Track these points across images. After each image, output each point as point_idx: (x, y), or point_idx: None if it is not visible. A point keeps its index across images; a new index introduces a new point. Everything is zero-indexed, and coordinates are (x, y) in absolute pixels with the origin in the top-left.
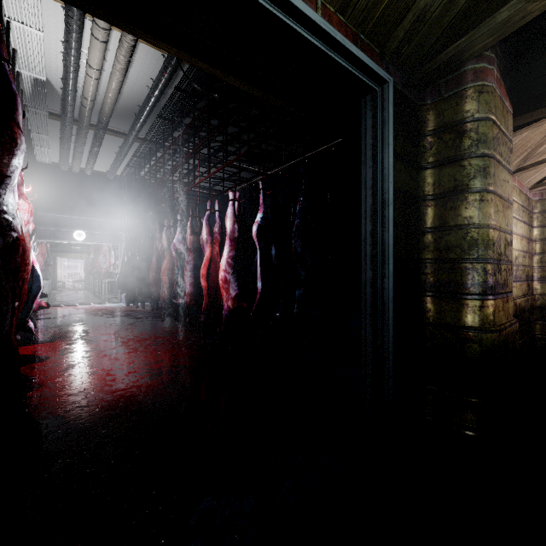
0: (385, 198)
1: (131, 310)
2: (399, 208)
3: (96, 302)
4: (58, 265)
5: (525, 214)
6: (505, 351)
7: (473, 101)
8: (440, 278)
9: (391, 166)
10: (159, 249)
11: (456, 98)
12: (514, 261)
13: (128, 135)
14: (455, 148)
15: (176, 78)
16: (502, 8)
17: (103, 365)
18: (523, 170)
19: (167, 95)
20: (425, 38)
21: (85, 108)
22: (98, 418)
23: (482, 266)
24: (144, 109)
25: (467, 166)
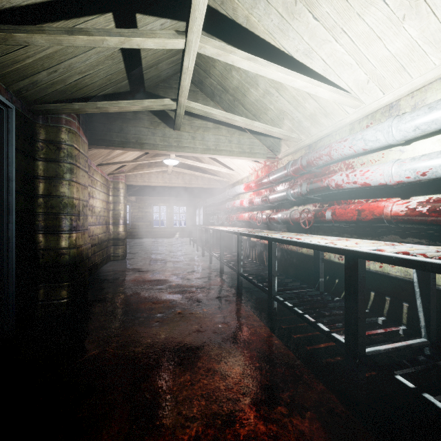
0: (10, 176)
1: None
2: (20, 182)
3: None
4: None
5: (105, 188)
6: (82, 257)
7: (65, 135)
8: (48, 223)
9: (14, 158)
10: None
11: (57, 129)
12: (98, 214)
13: None
14: (56, 154)
15: None
16: (76, 103)
17: None
18: (102, 165)
19: None
20: (37, 92)
21: None
22: None
23: (70, 217)
24: None
25: (63, 166)
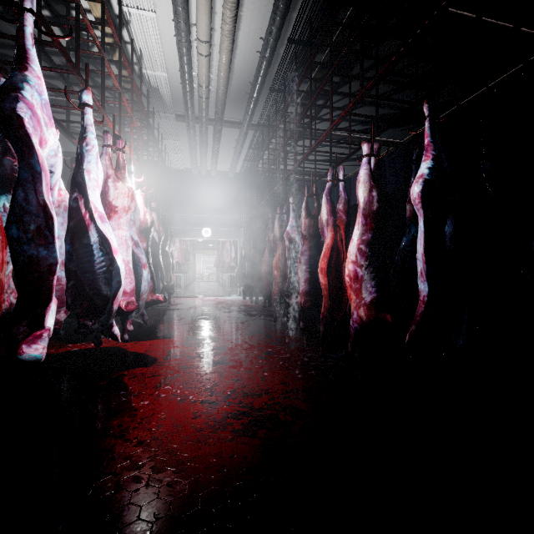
0: None
1: (247, 304)
2: None
3: (220, 294)
4: (198, 261)
5: None
6: None
7: None
8: None
9: None
10: (272, 240)
11: None
12: None
13: (242, 122)
14: None
15: (288, 28)
16: None
17: (198, 386)
18: None
19: (279, 58)
20: None
21: (202, 99)
22: (145, 532)
23: None
24: (255, 83)
25: None
